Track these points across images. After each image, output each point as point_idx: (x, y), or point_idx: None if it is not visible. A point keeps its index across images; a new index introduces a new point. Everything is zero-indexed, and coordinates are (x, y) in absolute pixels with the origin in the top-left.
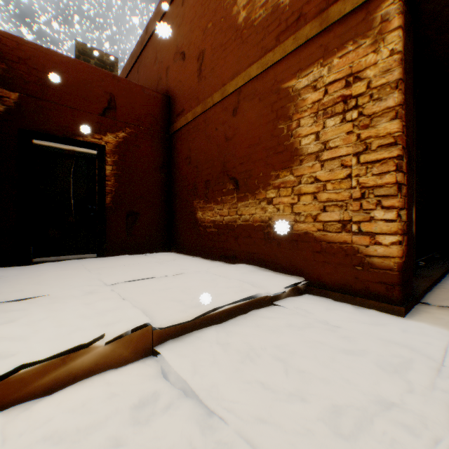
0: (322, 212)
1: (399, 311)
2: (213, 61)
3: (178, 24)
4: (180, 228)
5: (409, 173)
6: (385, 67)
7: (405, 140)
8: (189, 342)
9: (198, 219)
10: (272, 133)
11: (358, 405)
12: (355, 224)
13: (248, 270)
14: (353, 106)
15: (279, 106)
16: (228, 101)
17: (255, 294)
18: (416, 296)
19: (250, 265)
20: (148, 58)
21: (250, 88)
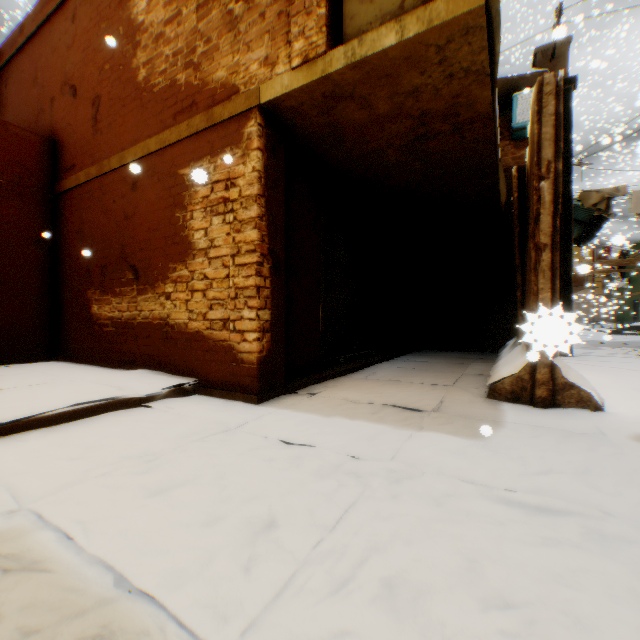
0: (210, 310)
1: (255, 399)
2: (112, 114)
3: (69, 44)
4: (72, 327)
5: (279, 277)
6: (250, 180)
7: (271, 248)
8: (1, 442)
9: (94, 315)
10: (170, 221)
11: (123, 457)
12: (232, 323)
13: (141, 375)
14: (231, 210)
15: (176, 192)
16: (128, 170)
17: (122, 397)
18: (287, 387)
19: (149, 370)
20: (25, 72)
21: (150, 162)
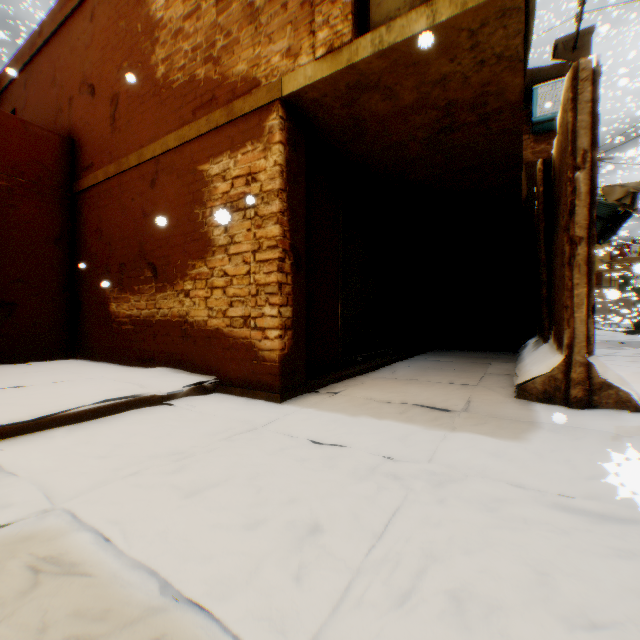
0: (230, 307)
1: (277, 398)
2: (130, 112)
3: (87, 43)
4: (90, 325)
5: (300, 273)
6: (272, 175)
7: (292, 243)
8: (27, 439)
9: (112, 314)
10: (189, 217)
11: (151, 455)
12: (253, 320)
13: (160, 373)
14: (252, 205)
15: (195, 188)
16: (146, 168)
17: (144, 394)
18: (308, 385)
19: (168, 368)
20: (44, 73)
21: (168, 159)
